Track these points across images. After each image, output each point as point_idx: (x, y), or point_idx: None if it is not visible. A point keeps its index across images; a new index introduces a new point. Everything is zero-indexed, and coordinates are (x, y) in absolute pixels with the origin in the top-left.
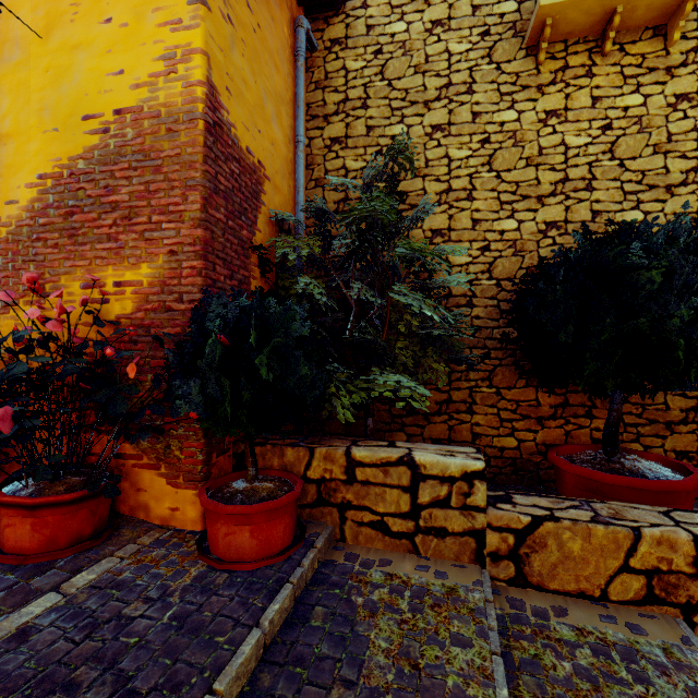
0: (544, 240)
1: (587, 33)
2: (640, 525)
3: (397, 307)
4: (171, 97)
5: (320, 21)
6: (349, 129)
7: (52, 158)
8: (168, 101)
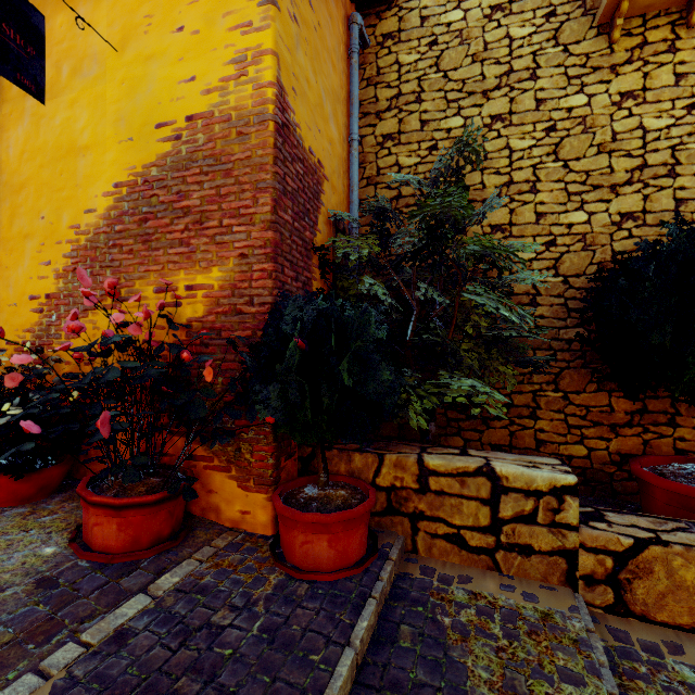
0: (619, 233)
1: (669, 4)
2: None
3: (463, 307)
4: (242, 100)
5: (371, 16)
6: (402, 124)
7: (127, 167)
8: (238, 105)
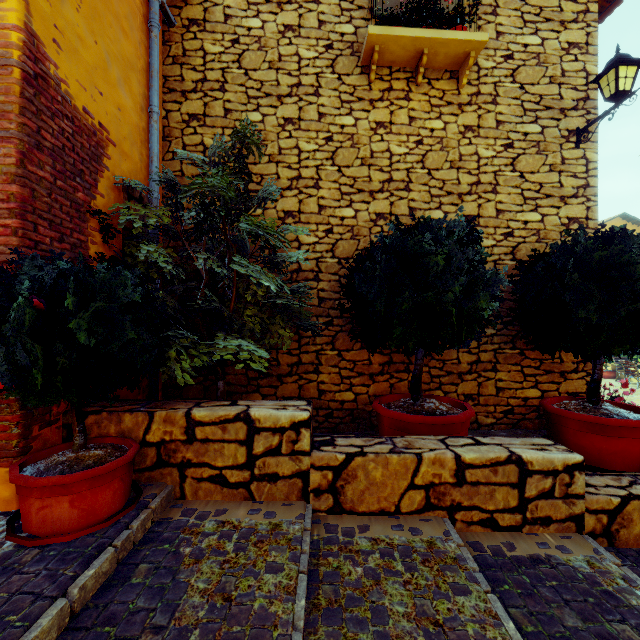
0: (375, 228)
1: (405, 65)
2: (423, 451)
3: (245, 277)
4: None
5: None
6: (207, 108)
7: None
8: None
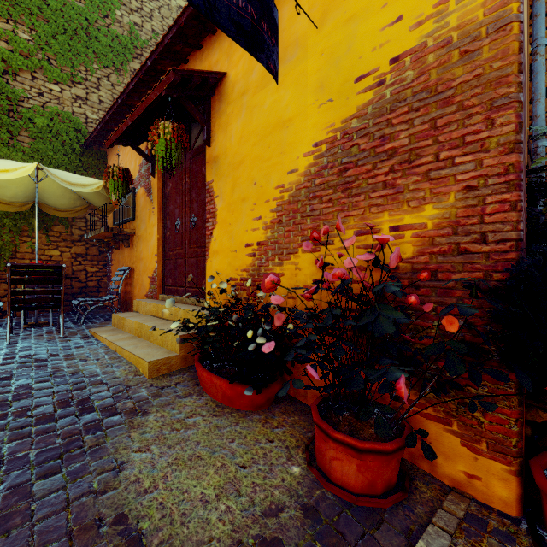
0: None
1: None
2: None
3: None
4: (467, 15)
5: None
6: None
7: (326, 126)
8: (462, 22)
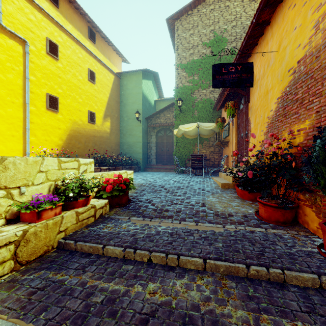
0: None
1: None
2: None
3: None
4: (317, 42)
5: None
6: None
7: (280, 91)
8: (315, 45)
